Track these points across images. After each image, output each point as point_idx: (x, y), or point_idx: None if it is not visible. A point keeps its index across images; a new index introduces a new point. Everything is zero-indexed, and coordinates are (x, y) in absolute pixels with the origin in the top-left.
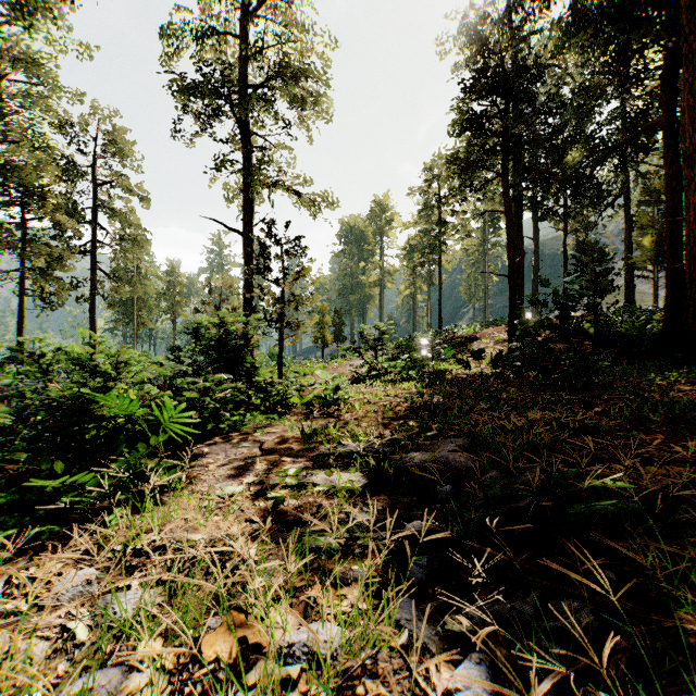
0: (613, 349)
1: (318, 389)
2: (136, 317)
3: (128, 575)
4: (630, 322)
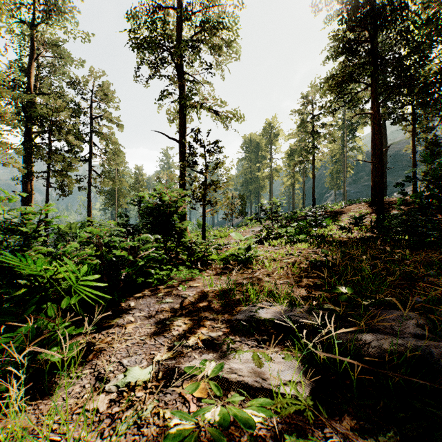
0: None
1: (232, 248)
2: (117, 201)
3: None
4: None
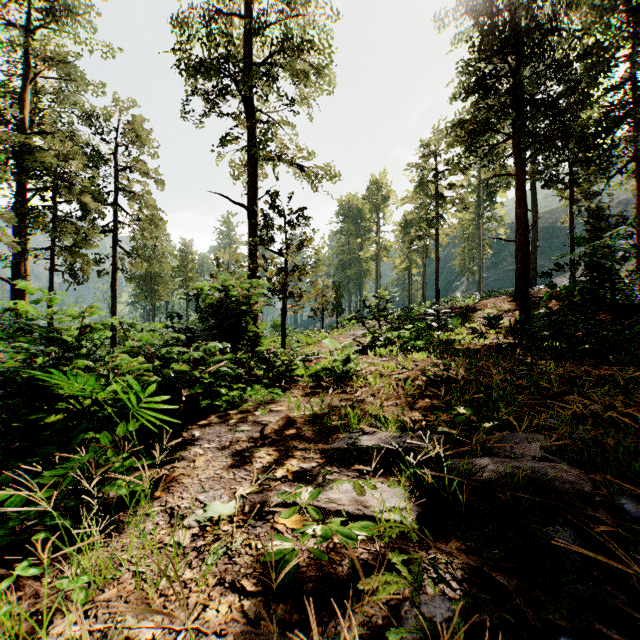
0: (635, 319)
1: (325, 360)
2: (154, 291)
3: None
4: None
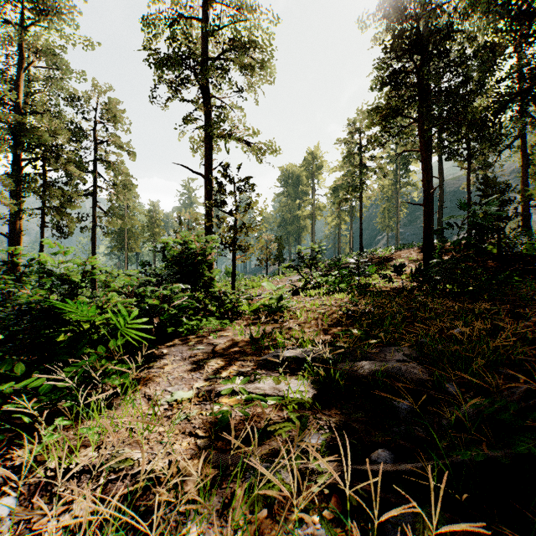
0: (516, 267)
1: (264, 299)
2: (127, 244)
3: (49, 508)
4: (528, 244)
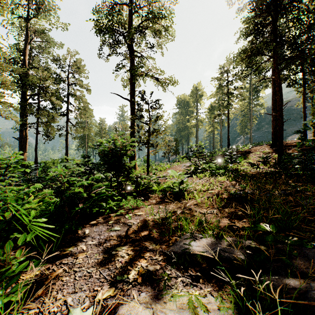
0: None
1: (168, 182)
2: (86, 143)
3: None
4: None
